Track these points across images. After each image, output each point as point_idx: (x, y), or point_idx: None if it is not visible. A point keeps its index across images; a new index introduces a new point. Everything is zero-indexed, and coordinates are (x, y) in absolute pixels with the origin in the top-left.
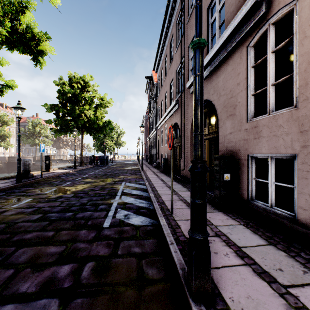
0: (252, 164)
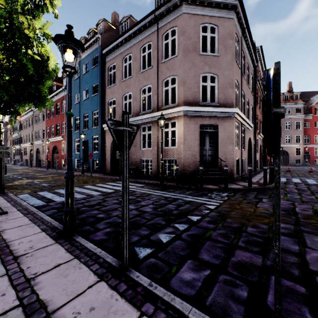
0: (43, 161)
